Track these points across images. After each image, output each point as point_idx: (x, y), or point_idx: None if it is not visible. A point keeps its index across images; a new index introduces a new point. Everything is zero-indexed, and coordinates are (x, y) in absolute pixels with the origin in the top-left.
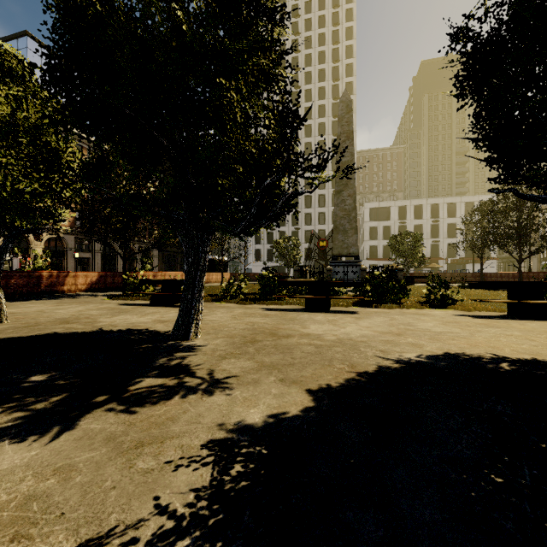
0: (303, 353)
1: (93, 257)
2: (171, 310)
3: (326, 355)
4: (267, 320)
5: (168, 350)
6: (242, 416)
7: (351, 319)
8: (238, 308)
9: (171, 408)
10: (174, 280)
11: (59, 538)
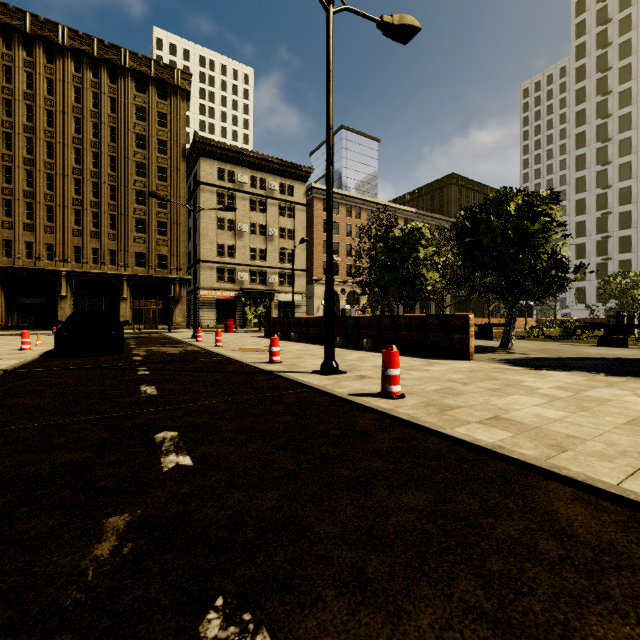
0: (567, 353)
1: (397, 306)
2: (489, 341)
3: (579, 354)
4: (557, 347)
5: (500, 349)
6: (532, 356)
7: (631, 350)
8: (538, 343)
9: (509, 354)
10: (488, 324)
11: (497, 357)
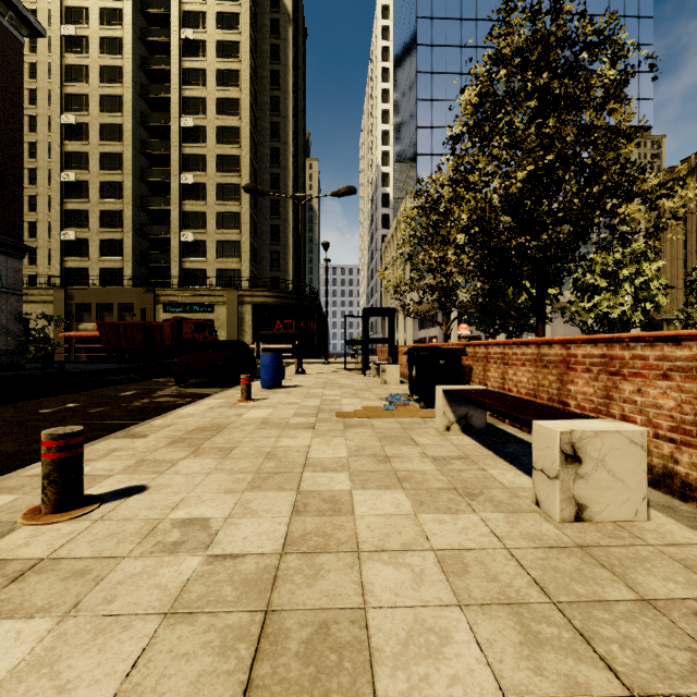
0: None
1: None
2: None
3: None
4: None
5: None
6: None
7: None
8: None
9: None
10: None
11: None
